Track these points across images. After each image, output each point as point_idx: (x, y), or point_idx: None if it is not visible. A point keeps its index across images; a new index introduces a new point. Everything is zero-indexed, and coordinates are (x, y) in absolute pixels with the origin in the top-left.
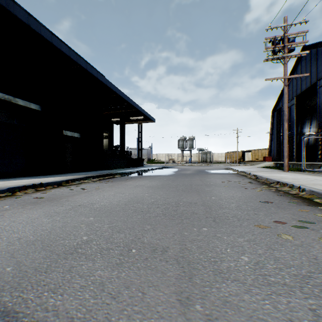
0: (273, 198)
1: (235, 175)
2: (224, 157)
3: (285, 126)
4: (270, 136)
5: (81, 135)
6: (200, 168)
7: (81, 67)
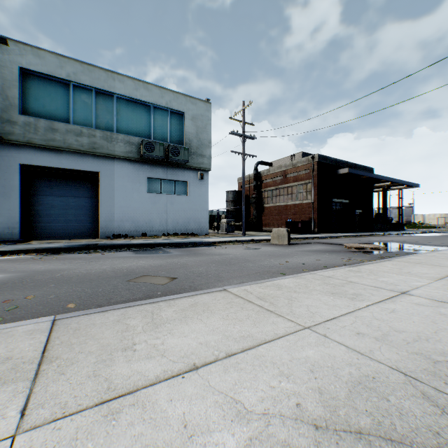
0: None
1: None
2: None
3: None
4: None
5: (362, 211)
6: None
7: (367, 176)
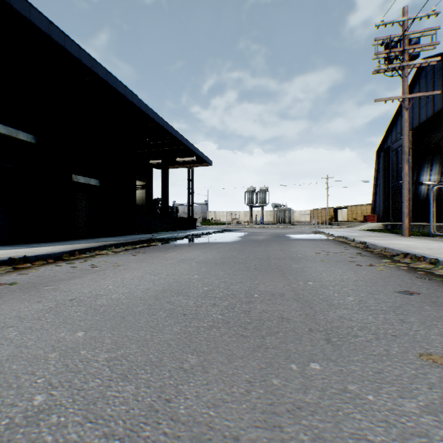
0: (414, 284)
1: (331, 242)
2: (309, 216)
3: (405, 169)
4: (374, 187)
5: (102, 182)
6: (278, 232)
7: (100, 79)
